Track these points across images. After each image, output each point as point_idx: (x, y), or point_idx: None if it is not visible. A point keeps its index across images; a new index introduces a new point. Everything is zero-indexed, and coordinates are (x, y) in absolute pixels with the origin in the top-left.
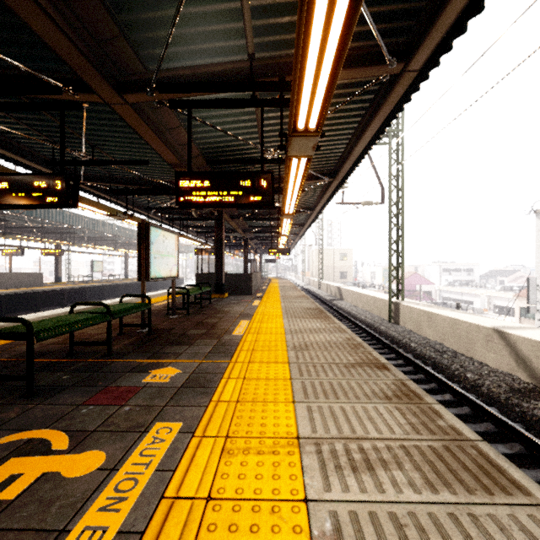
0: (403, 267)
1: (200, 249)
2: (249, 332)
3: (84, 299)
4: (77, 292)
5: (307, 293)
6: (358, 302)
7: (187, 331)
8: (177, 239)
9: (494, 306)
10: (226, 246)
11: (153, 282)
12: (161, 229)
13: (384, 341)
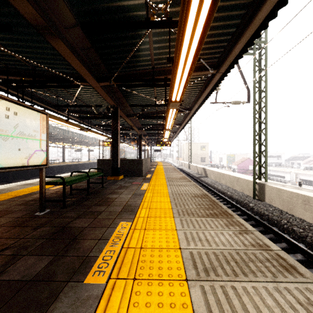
0: (266, 154)
1: (107, 141)
2: (119, 272)
3: (27, 176)
4: (22, 172)
5: (181, 171)
6: (221, 180)
7: (15, 262)
8: (46, 119)
9: (300, 179)
10: (129, 141)
11: (81, 164)
12: (0, 97)
13: (265, 223)
